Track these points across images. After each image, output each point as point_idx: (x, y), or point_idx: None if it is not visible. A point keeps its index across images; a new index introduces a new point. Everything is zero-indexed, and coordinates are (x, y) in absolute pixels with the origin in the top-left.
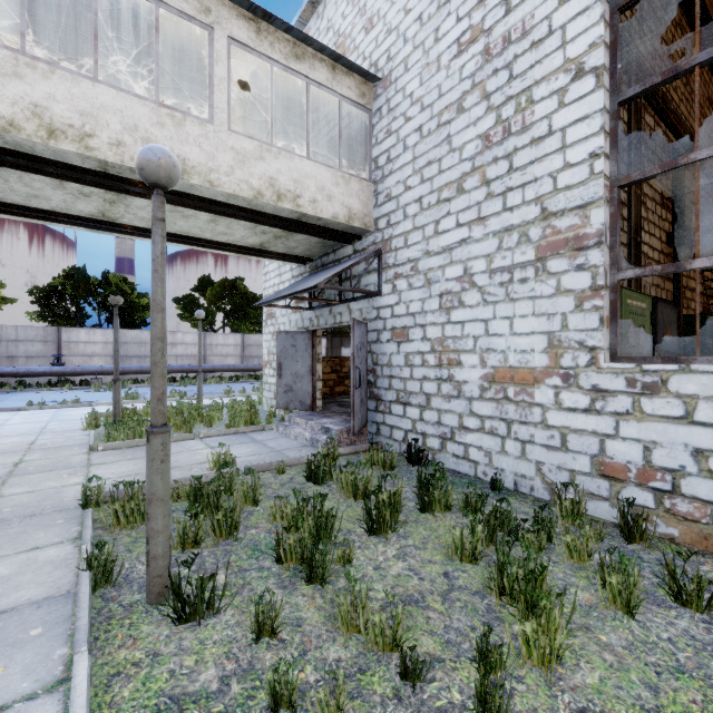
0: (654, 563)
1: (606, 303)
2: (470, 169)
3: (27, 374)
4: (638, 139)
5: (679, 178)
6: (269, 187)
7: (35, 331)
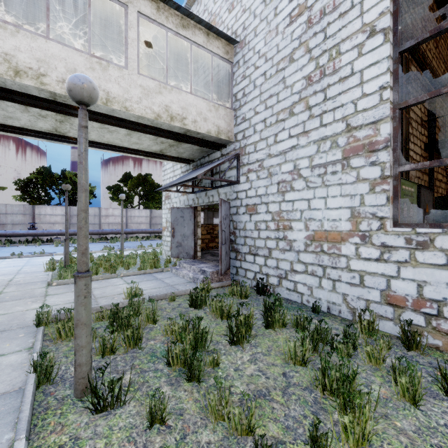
0: (427, 365)
1: (391, 187)
2: (298, 99)
3: (12, 235)
4: (407, 81)
5: (431, 108)
6: (165, 112)
7: (18, 207)
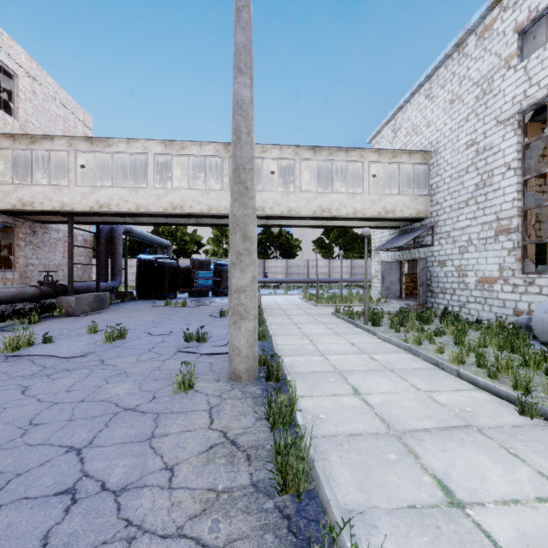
0: None
1: (518, 253)
2: (471, 197)
3: None
4: None
5: None
6: (383, 210)
7: None
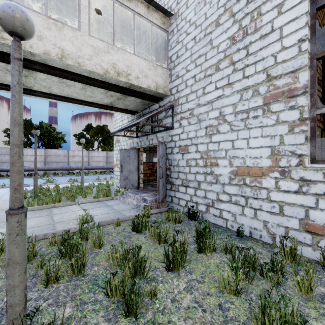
0: None
1: (309, 128)
2: (223, 57)
3: (0, 171)
4: None
5: (323, 71)
6: (112, 68)
7: (5, 150)
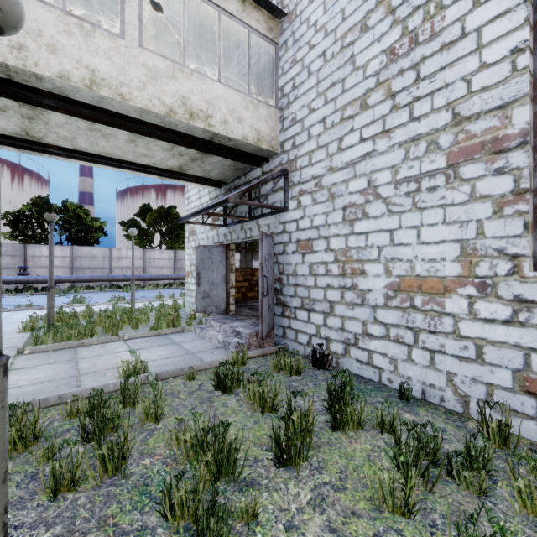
0: None
1: (530, 208)
2: (374, 85)
3: None
4: None
5: None
6: (181, 105)
7: (5, 247)
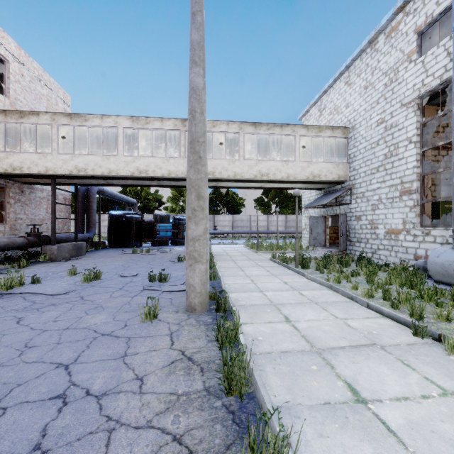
0: None
1: (418, 210)
2: (381, 165)
3: None
4: None
5: None
6: (311, 175)
7: None
